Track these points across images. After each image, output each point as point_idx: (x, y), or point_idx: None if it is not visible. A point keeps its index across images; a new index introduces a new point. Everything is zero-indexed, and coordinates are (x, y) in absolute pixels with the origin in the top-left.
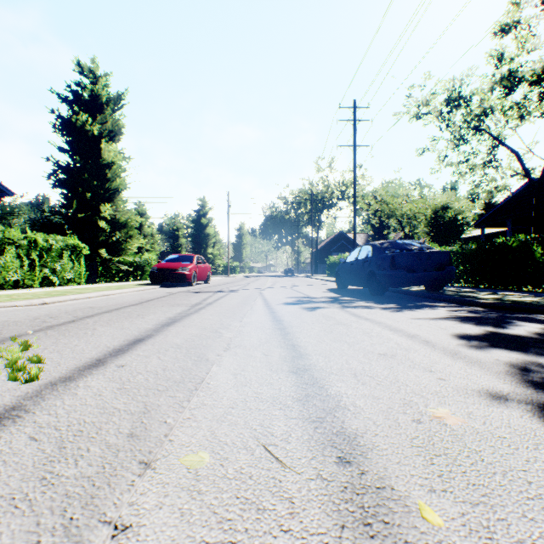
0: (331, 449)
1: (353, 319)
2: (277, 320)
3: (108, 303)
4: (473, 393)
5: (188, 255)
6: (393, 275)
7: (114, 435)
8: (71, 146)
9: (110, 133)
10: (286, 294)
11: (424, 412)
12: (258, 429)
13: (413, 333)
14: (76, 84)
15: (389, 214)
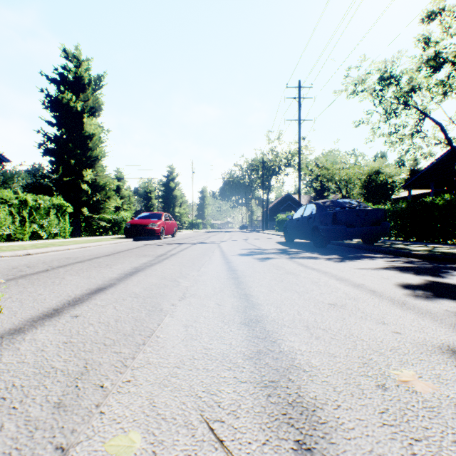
0: (288, 428)
1: (301, 268)
2: (232, 269)
3: (84, 254)
4: (434, 349)
5: (157, 213)
6: (335, 230)
7: (38, 405)
8: (58, 120)
9: (91, 109)
10: (241, 246)
11: (388, 375)
12: (204, 397)
13: (358, 283)
14: (63, 68)
15: (329, 178)
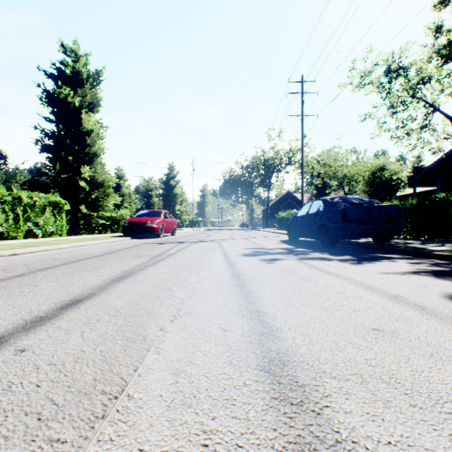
0: None
1: (316, 273)
2: (236, 274)
3: (74, 254)
4: None
5: (156, 210)
6: (345, 228)
7: None
8: (56, 116)
9: (89, 105)
10: (243, 245)
11: None
12: None
13: (395, 293)
14: (61, 63)
15: (331, 176)
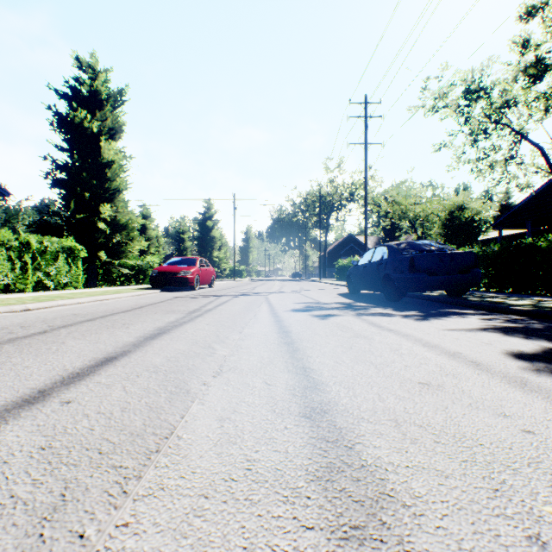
0: None
1: (373, 330)
2: (284, 331)
3: (97, 310)
4: None
5: (191, 258)
6: (413, 279)
7: None
8: (70, 144)
9: (110, 131)
10: (294, 299)
11: (539, 515)
12: None
13: (453, 350)
14: (75, 80)
15: (401, 216)
